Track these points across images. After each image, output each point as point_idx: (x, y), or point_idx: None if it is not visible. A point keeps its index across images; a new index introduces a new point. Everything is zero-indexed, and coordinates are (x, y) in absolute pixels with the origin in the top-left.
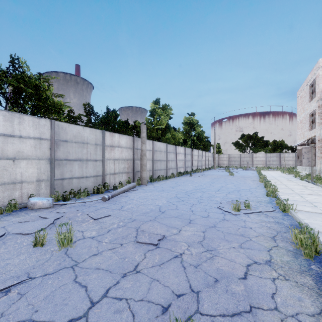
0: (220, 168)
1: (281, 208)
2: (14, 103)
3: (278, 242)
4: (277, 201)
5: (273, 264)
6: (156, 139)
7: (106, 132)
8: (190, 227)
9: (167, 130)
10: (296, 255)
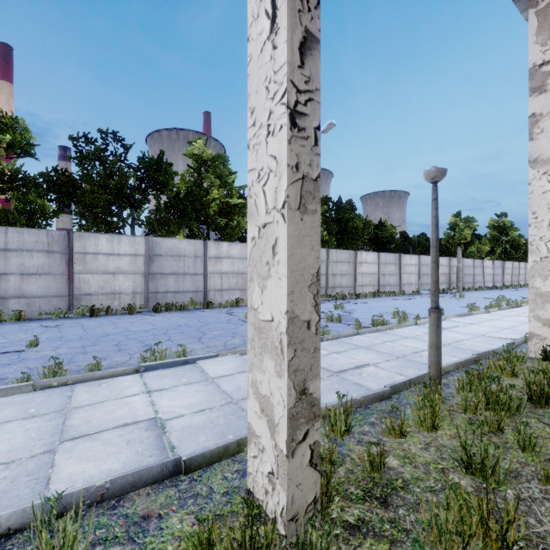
0: None
1: None
2: (376, 242)
3: None
4: None
5: None
6: None
7: None
8: None
9: (470, 243)
10: None
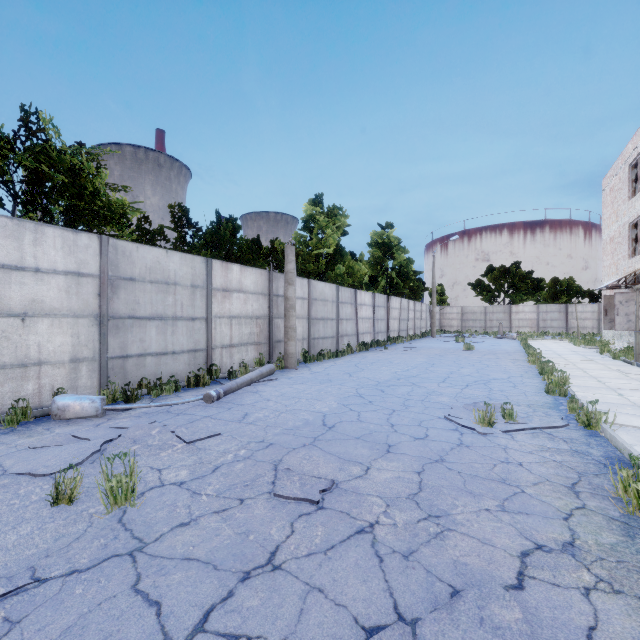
0: (445, 334)
1: (581, 420)
2: (30, 203)
3: (585, 499)
4: (571, 405)
5: (582, 553)
6: (315, 275)
7: (214, 261)
8: (389, 462)
9: (338, 258)
10: (628, 530)
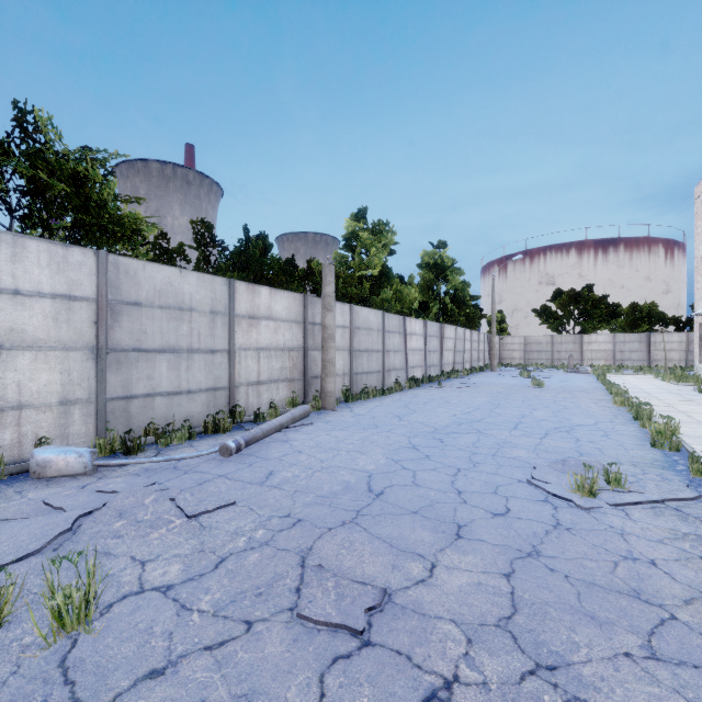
0: (506, 368)
1: None
2: (28, 217)
3: None
4: (695, 465)
5: None
6: (358, 300)
7: (238, 283)
8: (462, 555)
9: (385, 281)
10: None
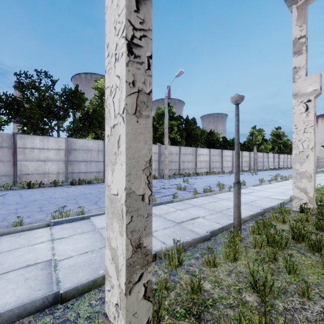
0: None
1: None
2: (208, 143)
3: None
4: None
5: None
6: None
7: (242, 151)
8: None
9: (261, 143)
10: None
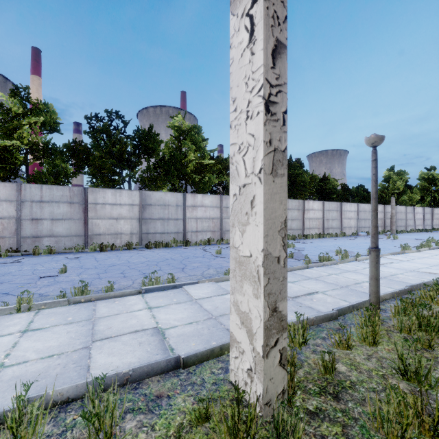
0: None
1: None
2: (320, 193)
3: None
4: None
5: None
6: None
7: None
8: None
9: (402, 192)
10: None
